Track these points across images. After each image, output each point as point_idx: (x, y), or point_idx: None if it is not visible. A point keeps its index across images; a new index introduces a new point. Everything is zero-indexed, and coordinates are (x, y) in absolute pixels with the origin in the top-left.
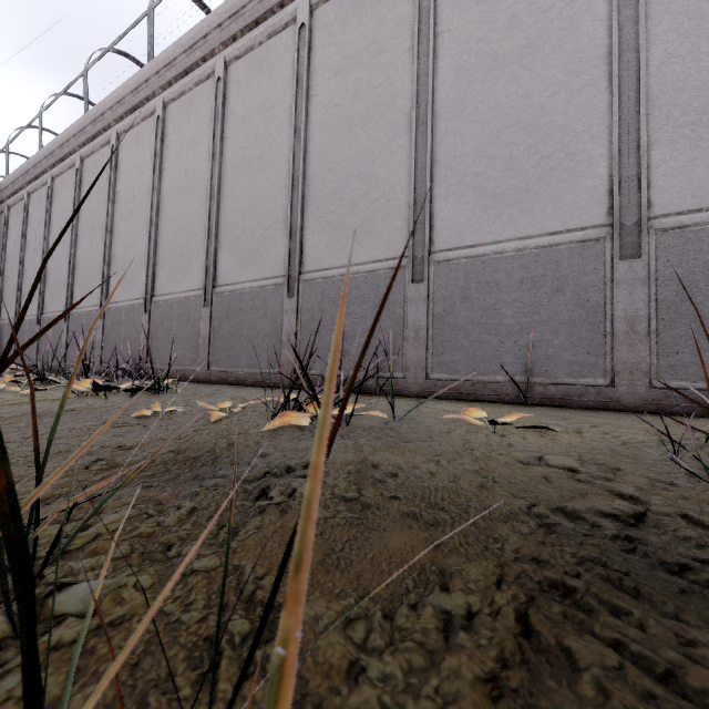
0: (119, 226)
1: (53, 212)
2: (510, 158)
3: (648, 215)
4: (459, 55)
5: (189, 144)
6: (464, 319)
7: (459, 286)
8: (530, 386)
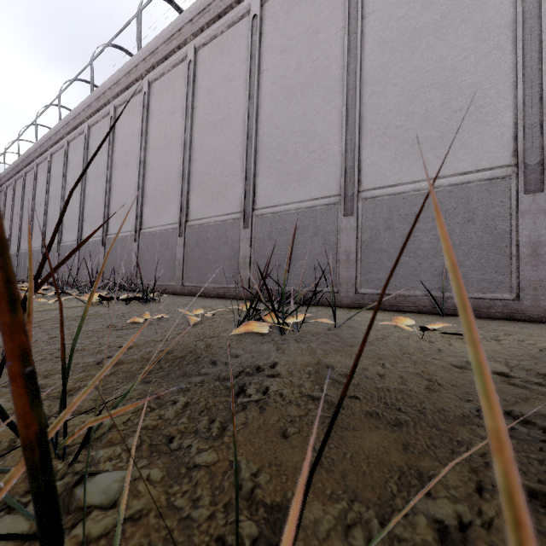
0: (115, 176)
1: (68, 167)
2: (426, 113)
3: None
4: (382, 32)
5: (168, 113)
6: (387, 245)
7: (383, 218)
8: (444, 299)
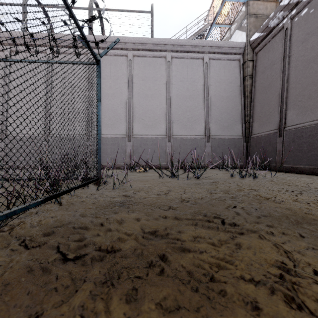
0: None
1: None
2: (109, 117)
3: (132, 134)
4: None
5: None
6: None
7: None
8: (113, 165)
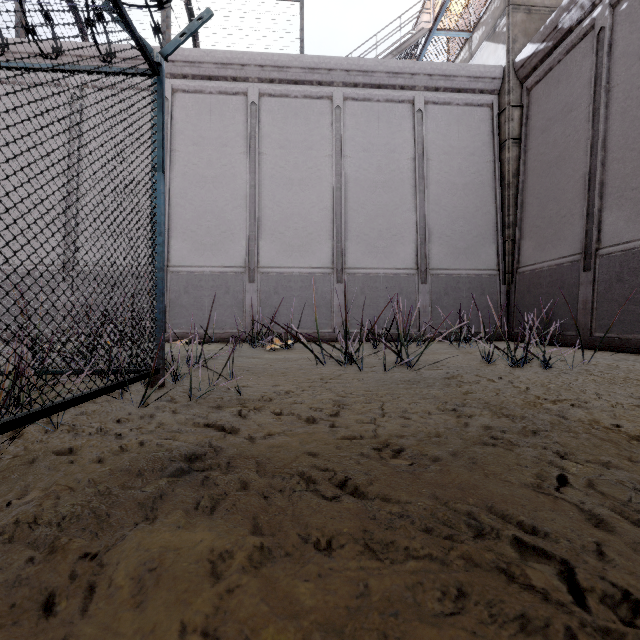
0: None
1: None
2: (208, 228)
3: (258, 266)
4: (184, 167)
5: None
6: (186, 302)
7: (183, 286)
8: (215, 334)
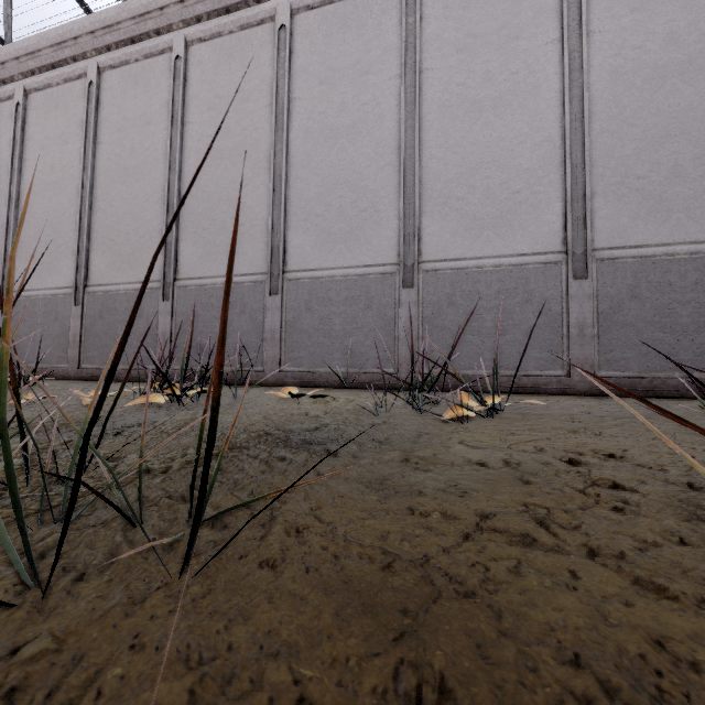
0: None
1: None
2: (340, 207)
3: (420, 260)
4: (307, 121)
5: (57, 140)
6: (308, 325)
7: (304, 300)
8: (350, 374)
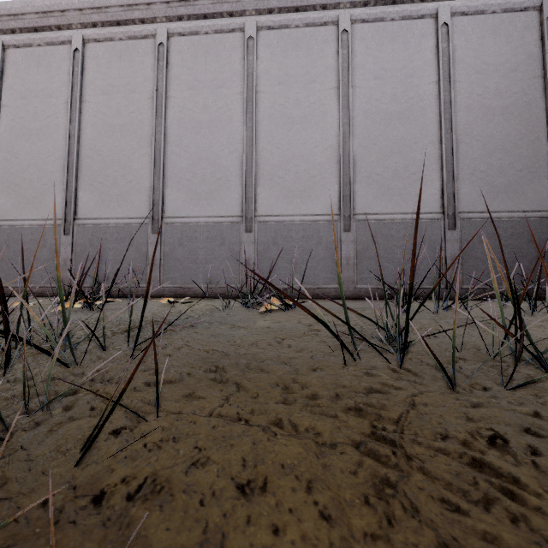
0: None
1: None
2: (203, 176)
3: (256, 214)
4: (179, 113)
5: None
6: (180, 255)
7: (178, 237)
8: (210, 289)
